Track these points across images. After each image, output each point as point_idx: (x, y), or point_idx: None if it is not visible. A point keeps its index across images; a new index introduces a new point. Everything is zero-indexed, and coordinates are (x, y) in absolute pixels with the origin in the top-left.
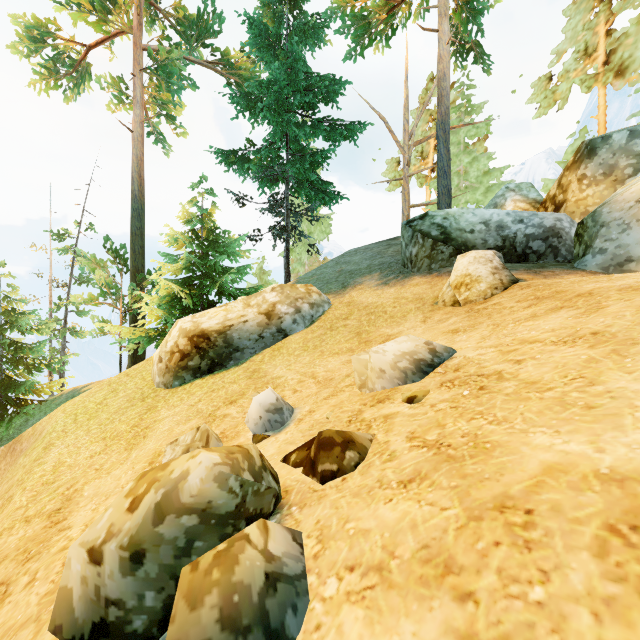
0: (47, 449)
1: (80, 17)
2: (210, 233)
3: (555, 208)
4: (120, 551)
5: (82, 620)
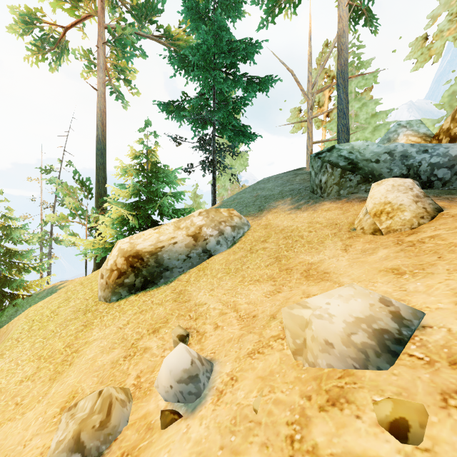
0: None
1: (58, 4)
2: (153, 166)
3: (451, 140)
4: None
5: None
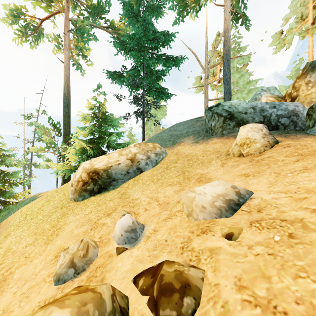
0: (5, 237)
1: (37, 4)
2: (103, 115)
3: (291, 100)
4: None
5: None
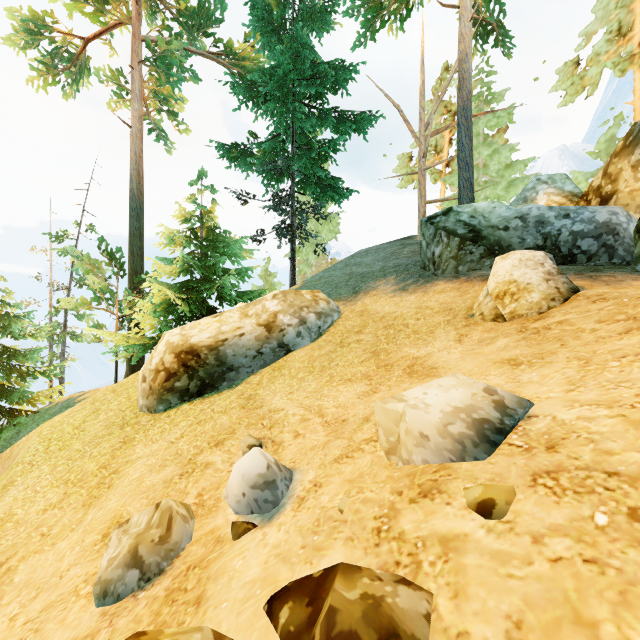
0: (5, 489)
1: (76, 7)
2: (210, 233)
3: (601, 201)
4: None
5: None
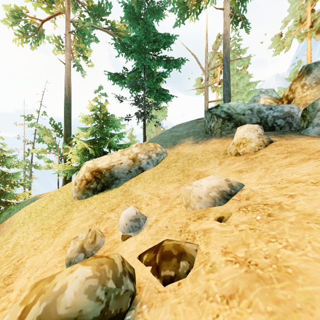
0: (12, 234)
1: (38, 5)
2: (104, 116)
3: (288, 102)
4: None
5: None
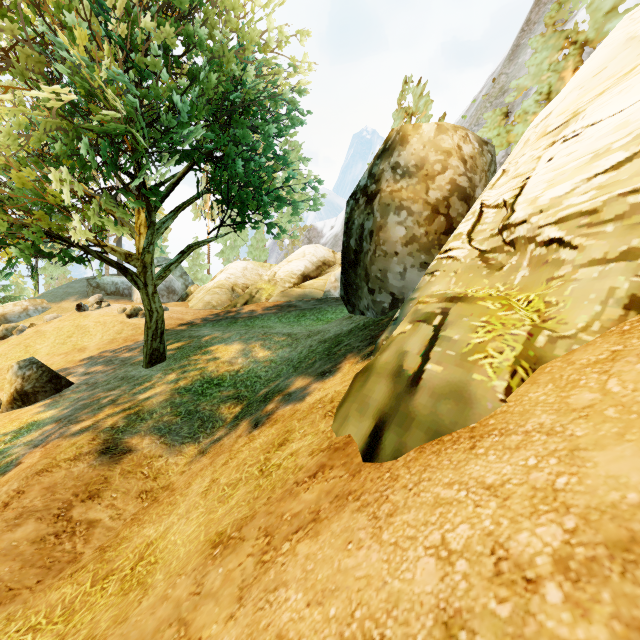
0: None
1: None
2: None
3: None
4: (5, 329)
5: (1, 335)
